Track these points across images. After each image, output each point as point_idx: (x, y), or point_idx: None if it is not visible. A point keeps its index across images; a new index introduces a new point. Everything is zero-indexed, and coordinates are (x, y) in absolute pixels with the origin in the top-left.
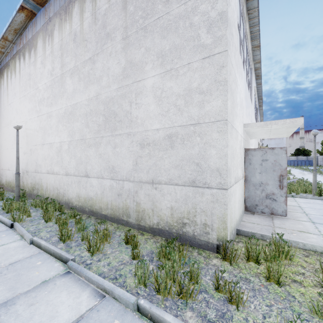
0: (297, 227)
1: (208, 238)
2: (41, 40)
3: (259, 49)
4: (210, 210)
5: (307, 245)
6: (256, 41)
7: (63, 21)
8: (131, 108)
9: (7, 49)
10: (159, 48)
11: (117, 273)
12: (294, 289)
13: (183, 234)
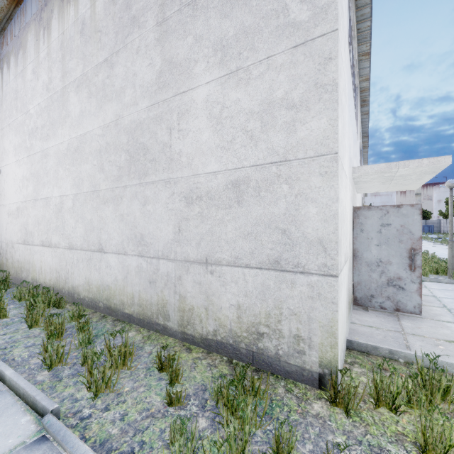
0: (441, 334)
1: (302, 361)
2: (32, 36)
3: (369, 59)
4: (306, 313)
5: None
6: (365, 45)
7: (65, 3)
8: (171, 138)
9: None
10: (217, 34)
11: (137, 438)
12: None
13: (258, 353)
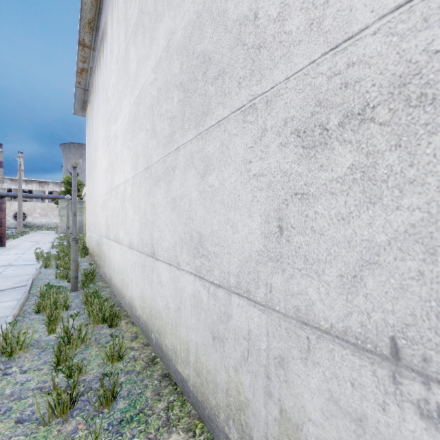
0: None
1: None
2: (110, 14)
3: None
4: None
5: None
6: None
7: None
8: None
9: (89, 62)
10: None
11: None
12: None
13: None
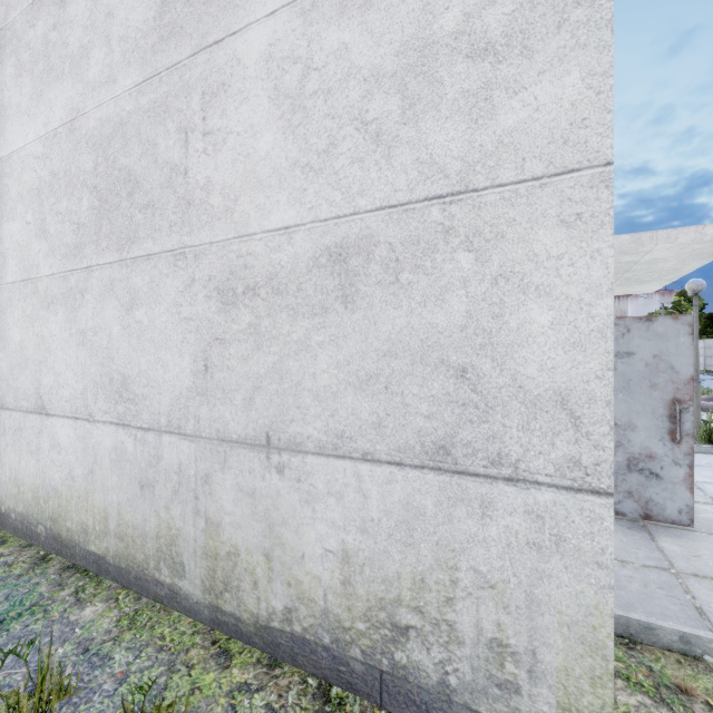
0: None
1: (512, 710)
2: None
3: None
4: (522, 585)
5: None
6: None
7: None
8: (187, 154)
9: None
10: None
11: None
12: None
13: (395, 676)
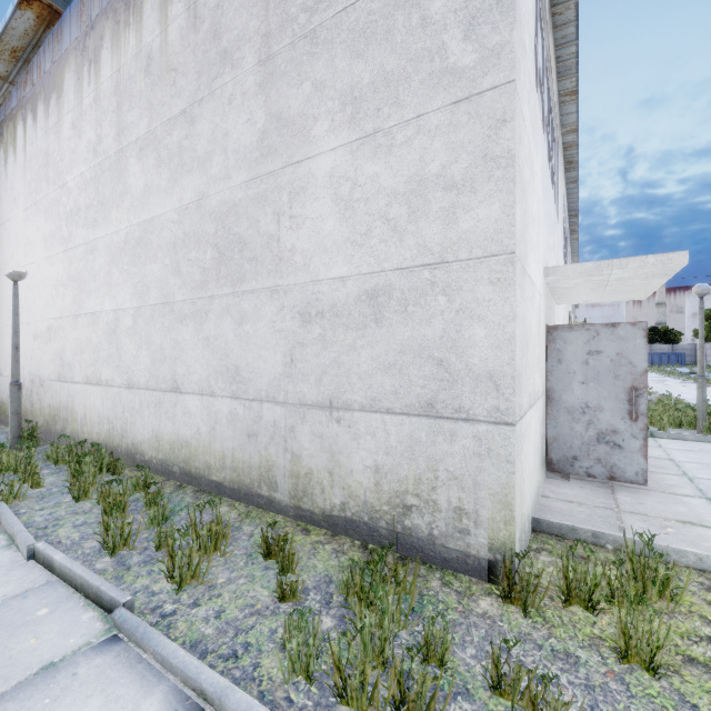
0: (673, 512)
1: (466, 544)
2: (72, 73)
3: (576, 100)
4: (471, 476)
5: (707, 559)
6: (569, 80)
7: (122, 27)
8: (279, 228)
9: None
10: (346, 81)
11: (240, 640)
12: (694, 685)
13: (405, 534)
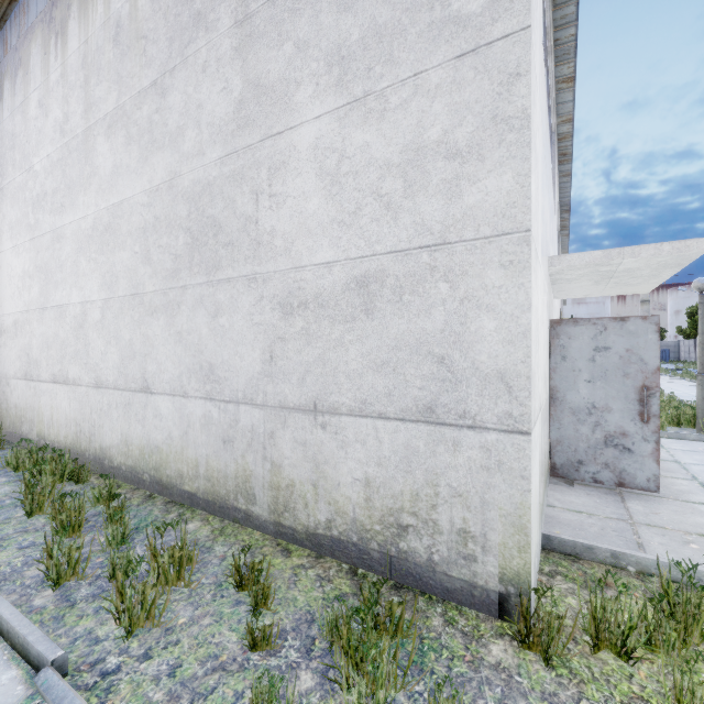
0: (692, 524)
1: (472, 573)
2: (38, 47)
3: (572, 87)
4: (478, 493)
5: None
6: (567, 65)
7: None
8: (258, 209)
9: None
10: (332, 38)
11: None
12: None
13: (400, 558)
